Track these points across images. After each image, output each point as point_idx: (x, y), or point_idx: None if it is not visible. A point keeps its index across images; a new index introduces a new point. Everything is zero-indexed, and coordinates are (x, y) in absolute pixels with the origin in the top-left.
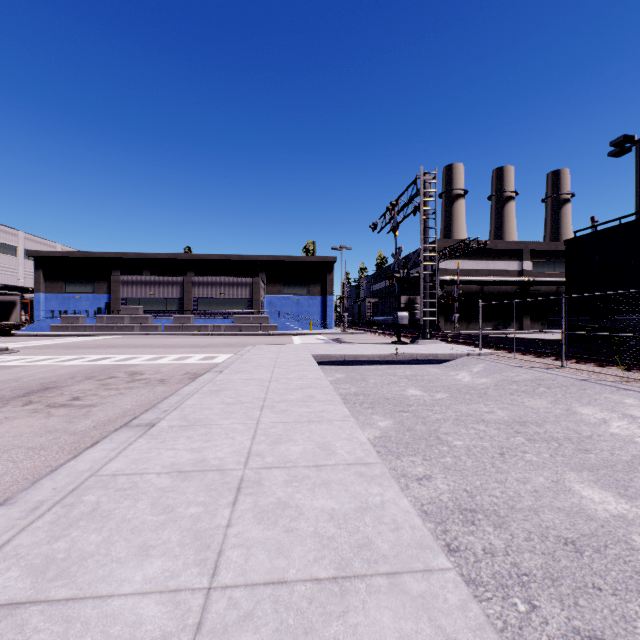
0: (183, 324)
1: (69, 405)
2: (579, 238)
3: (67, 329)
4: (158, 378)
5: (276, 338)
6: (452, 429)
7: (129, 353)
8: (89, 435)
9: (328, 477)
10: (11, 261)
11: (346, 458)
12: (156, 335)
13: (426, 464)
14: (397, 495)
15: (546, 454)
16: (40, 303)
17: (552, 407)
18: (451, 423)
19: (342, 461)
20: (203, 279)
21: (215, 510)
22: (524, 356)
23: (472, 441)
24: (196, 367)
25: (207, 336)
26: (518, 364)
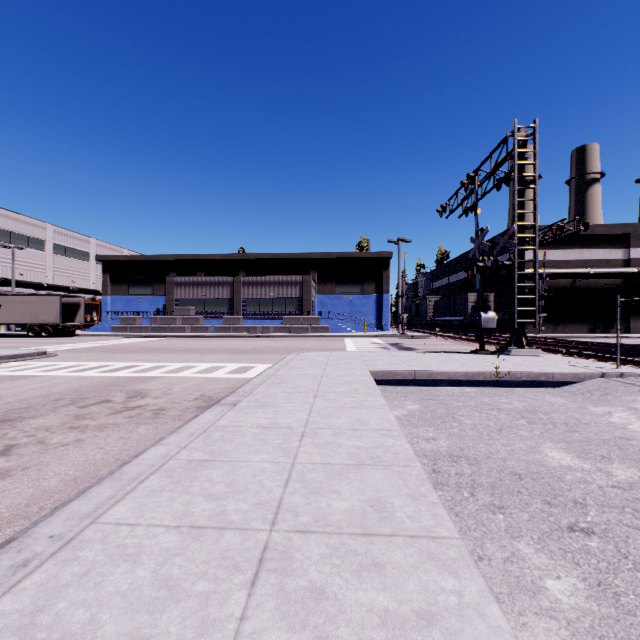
0: (232, 325)
1: None
2: None
3: (126, 330)
4: (157, 406)
5: (326, 341)
6: None
7: (160, 360)
8: None
9: None
10: (85, 266)
11: None
12: (205, 337)
13: None
14: None
15: None
16: (107, 305)
17: None
18: None
19: None
20: (252, 279)
21: None
22: None
23: None
24: (218, 385)
25: (254, 338)
26: None
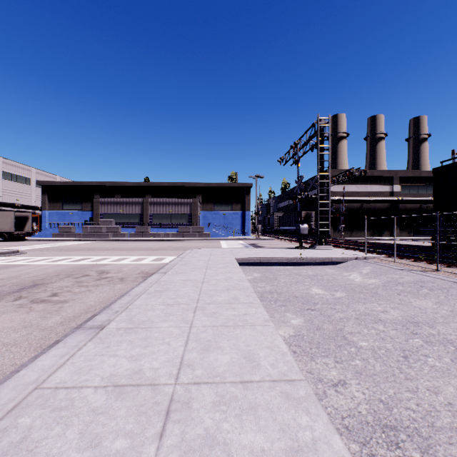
0: (143, 232)
1: (47, 301)
2: (445, 167)
3: (63, 236)
4: (119, 276)
5: (208, 243)
6: (355, 329)
7: (102, 255)
8: (55, 331)
9: (255, 399)
10: (27, 188)
11: (270, 372)
12: (124, 240)
13: (338, 367)
14: (327, 429)
15: (447, 359)
16: (46, 217)
17: (437, 308)
18: (353, 322)
19: (267, 376)
20: (157, 200)
21: (141, 445)
22: (402, 260)
23: (375, 342)
24: (148, 267)
25: (159, 241)
26: (399, 267)
